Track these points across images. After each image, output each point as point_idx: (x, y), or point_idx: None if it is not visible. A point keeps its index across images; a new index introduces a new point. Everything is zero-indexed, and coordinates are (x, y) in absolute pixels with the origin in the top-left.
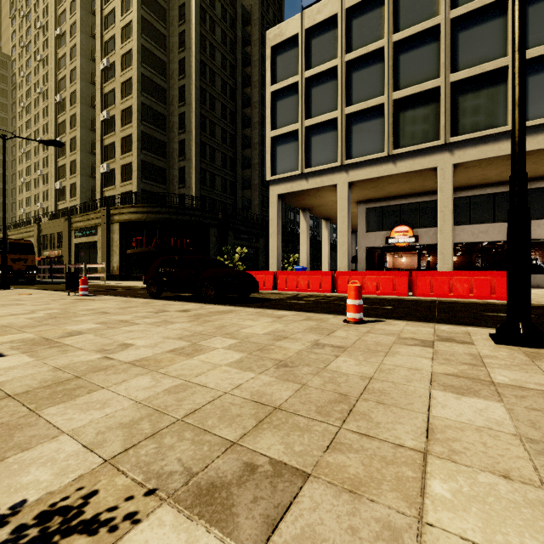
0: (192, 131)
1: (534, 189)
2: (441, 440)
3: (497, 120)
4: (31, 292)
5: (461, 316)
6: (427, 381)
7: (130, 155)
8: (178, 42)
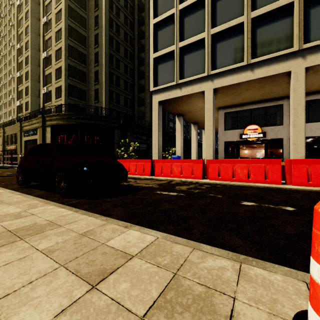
0: (103, 64)
1: None
2: None
3: None
4: None
5: None
6: None
7: (61, 80)
8: (94, 4)
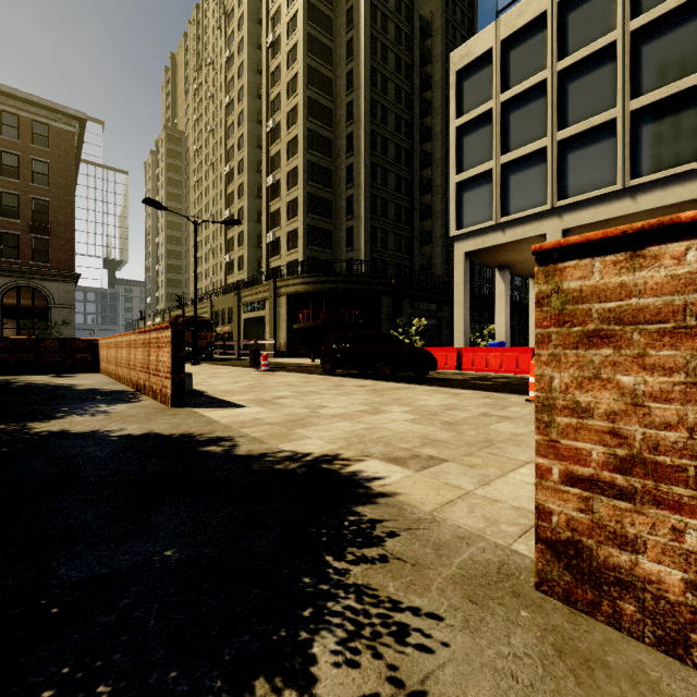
0: (361, 184)
1: None
2: None
3: None
4: (219, 368)
5: None
6: None
7: (296, 220)
8: (345, 83)
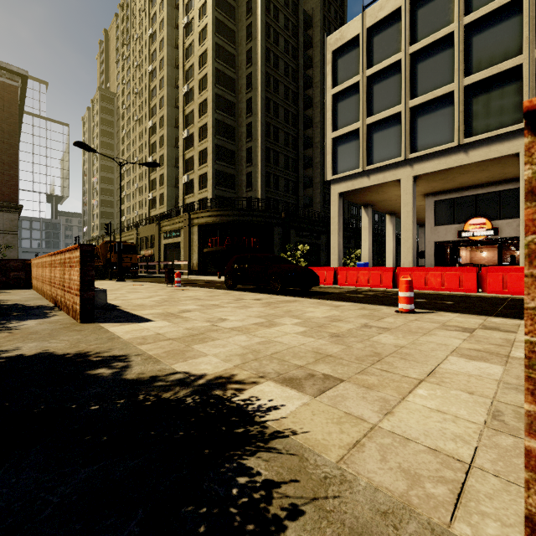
0: (258, 138)
1: None
2: (437, 377)
3: None
4: (140, 284)
5: None
6: (449, 351)
7: (206, 166)
8: (245, 59)
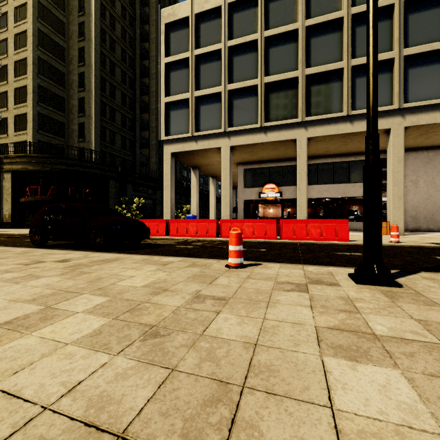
0: (92, 90)
1: (357, 161)
2: None
3: (336, 107)
4: None
5: (319, 256)
6: (315, 341)
7: (25, 105)
8: (77, 6)
